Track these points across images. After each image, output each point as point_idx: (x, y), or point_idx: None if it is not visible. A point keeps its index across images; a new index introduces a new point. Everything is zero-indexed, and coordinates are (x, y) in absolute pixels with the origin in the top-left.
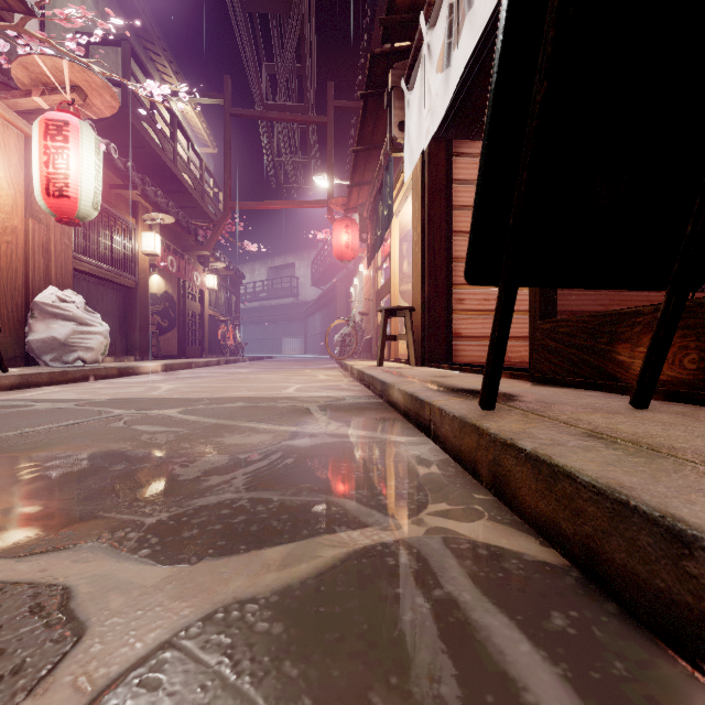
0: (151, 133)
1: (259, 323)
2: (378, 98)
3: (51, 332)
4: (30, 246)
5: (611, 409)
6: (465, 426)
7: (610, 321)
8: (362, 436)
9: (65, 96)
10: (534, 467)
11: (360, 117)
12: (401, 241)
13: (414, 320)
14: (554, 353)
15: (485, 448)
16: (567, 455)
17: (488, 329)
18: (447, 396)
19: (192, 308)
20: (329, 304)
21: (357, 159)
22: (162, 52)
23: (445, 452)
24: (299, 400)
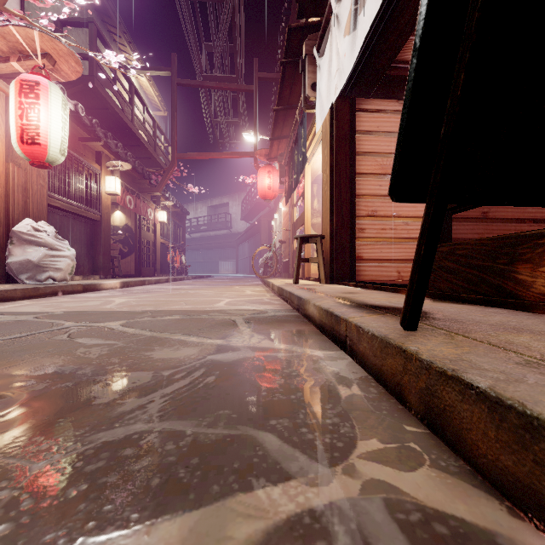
0: (114, 99)
1: (201, 249)
2: (294, 66)
3: (26, 255)
4: (10, 185)
5: (531, 328)
6: (387, 347)
7: (510, 243)
8: (282, 350)
9: (37, 61)
10: (493, 411)
11: (280, 82)
12: (312, 184)
13: (324, 245)
14: (452, 272)
15: (414, 374)
16: (543, 400)
17: (384, 253)
18: (361, 312)
19: (146, 238)
20: (255, 234)
21: (277, 117)
22: (122, 34)
23: (363, 368)
24: (227, 313)
